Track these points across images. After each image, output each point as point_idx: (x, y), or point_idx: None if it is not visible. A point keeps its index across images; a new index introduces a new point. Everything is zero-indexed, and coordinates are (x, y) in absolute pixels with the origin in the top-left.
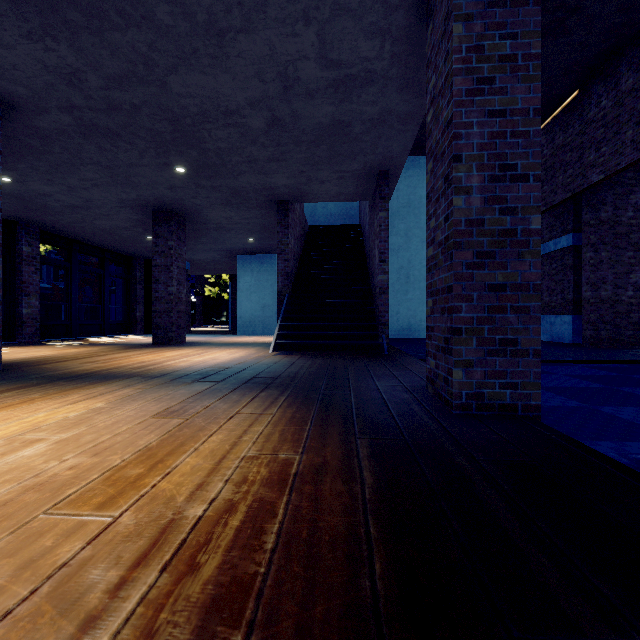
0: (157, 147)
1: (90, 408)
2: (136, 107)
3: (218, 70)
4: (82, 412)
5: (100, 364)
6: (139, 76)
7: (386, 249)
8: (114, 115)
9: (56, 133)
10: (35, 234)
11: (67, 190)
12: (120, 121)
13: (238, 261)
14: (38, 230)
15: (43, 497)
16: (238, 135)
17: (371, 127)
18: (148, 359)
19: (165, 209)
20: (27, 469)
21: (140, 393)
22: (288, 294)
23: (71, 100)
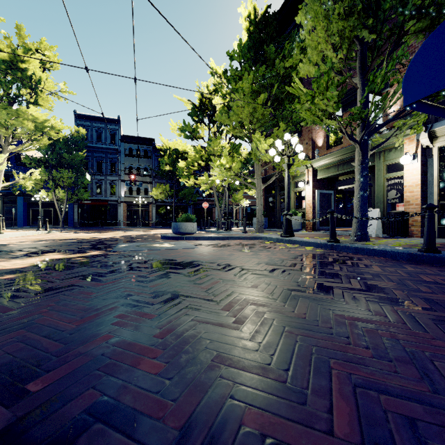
0: None
1: None
2: None
3: None
4: None
5: None
6: None
7: None
8: None
9: None
10: None
11: None
12: None
13: None
14: None
15: None
16: None
17: None
18: None
19: None
20: None
21: None
22: None
23: None
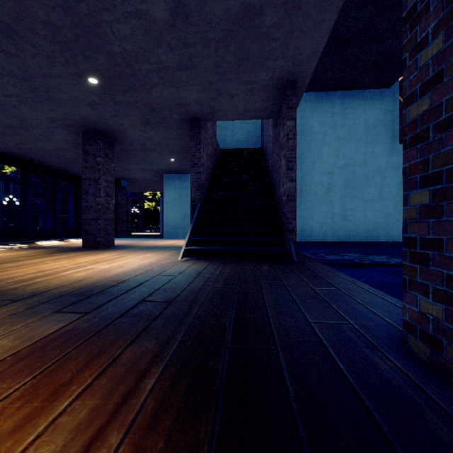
0: (62, 50)
1: None
2: None
3: None
4: None
5: None
6: None
7: (293, 157)
8: None
9: None
10: None
11: None
12: (10, 10)
13: (164, 179)
14: None
15: None
16: (142, 31)
17: (284, 16)
18: (53, 266)
19: (93, 129)
20: None
21: None
22: (200, 203)
23: None
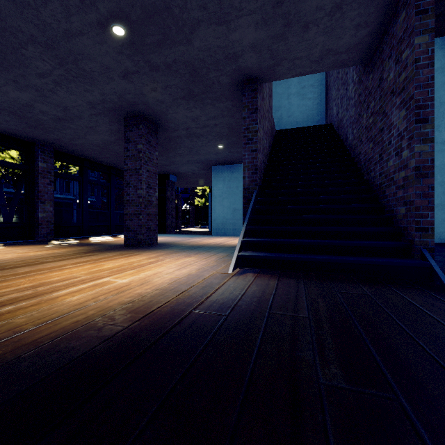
0: None
1: None
2: None
3: None
4: None
5: None
6: None
7: (429, 99)
8: None
9: None
10: (50, 153)
11: (39, 96)
12: None
13: (212, 171)
14: (52, 150)
15: None
16: None
17: None
18: (62, 276)
19: (134, 113)
20: None
21: None
22: (256, 191)
23: None
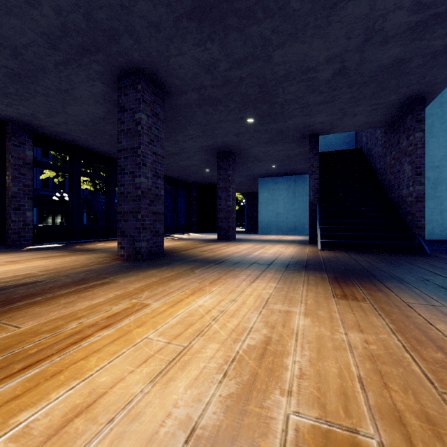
0: (241, 106)
1: (272, 287)
2: (241, 79)
3: (315, 37)
4: (273, 290)
5: (212, 253)
6: (254, 56)
7: (422, 164)
8: (224, 88)
9: (184, 107)
10: None
11: (173, 143)
12: (226, 92)
13: (258, 182)
14: None
15: (402, 371)
16: (304, 87)
17: (429, 59)
18: (235, 250)
19: (225, 150)
20: (331, 338)
21: (284, 277)
22: (318, 204)
23: (203, 83)
